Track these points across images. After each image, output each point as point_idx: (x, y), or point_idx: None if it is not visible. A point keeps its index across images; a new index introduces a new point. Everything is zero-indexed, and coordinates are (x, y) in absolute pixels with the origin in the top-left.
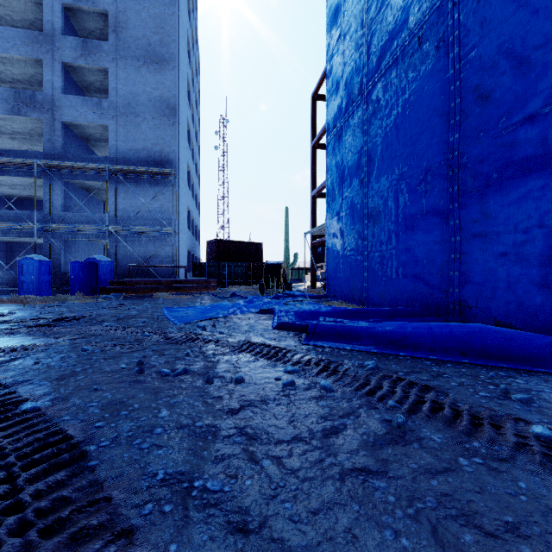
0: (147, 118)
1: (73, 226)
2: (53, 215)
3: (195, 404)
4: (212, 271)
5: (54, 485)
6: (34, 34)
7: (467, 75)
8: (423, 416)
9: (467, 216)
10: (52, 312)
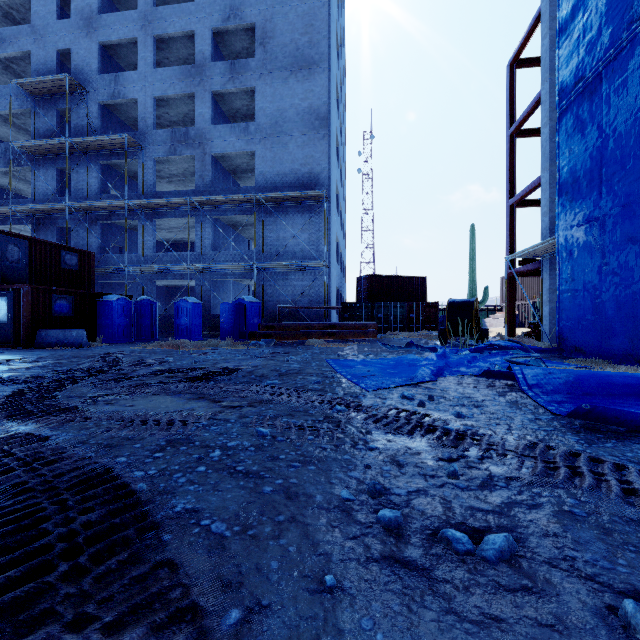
0: (295, 135)
1: (222, 265)
2: (203, 255)
3: None
4: (365, 313)
5: None
6: (188, 68)
7: None
8: None
9: None
10: (206, 361)
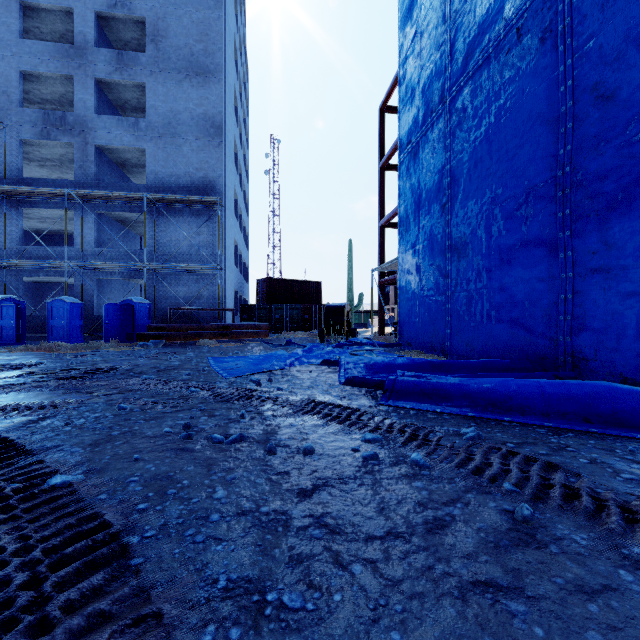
0: (190, 139)
1: (107, 264)
2: (85, 251)
3: (257, 482)
4: (263, 314)
5: (89, 592)
6: (65, 47)
7: (583, 71)
8: (554, 506)
9: (583, 246)
10: (84, 362)
